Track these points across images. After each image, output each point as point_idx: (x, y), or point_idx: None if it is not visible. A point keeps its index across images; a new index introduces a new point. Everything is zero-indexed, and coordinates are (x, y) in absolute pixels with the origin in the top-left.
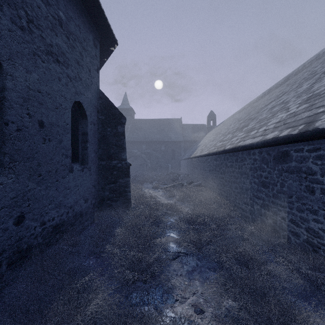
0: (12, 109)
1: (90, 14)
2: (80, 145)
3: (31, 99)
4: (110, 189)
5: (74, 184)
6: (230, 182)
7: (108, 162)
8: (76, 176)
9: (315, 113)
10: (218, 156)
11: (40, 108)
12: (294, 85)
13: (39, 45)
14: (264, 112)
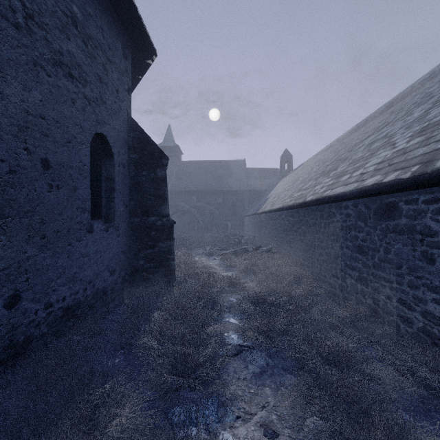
0: (2, 141)
1: (118, 12)
2: (104, 196)
3: (31, 128)
4: (146, 256)
5: (95, 249)
6: (312, 247)
7: (143, 218)
8: (97, 239)
9: (434, 149)
10: (296, 211)
11: (44, 142)
12: (400, 112)
13: (42, 51)
14: (359, 150)
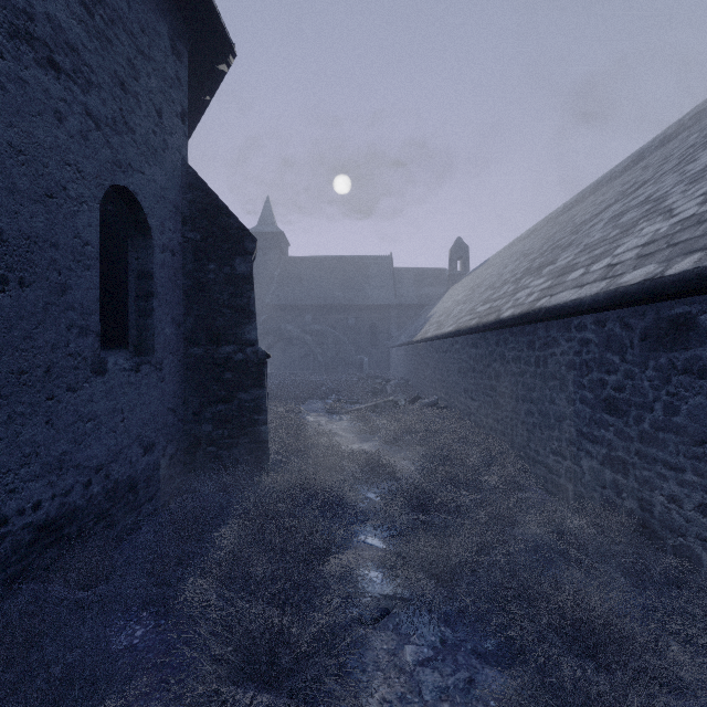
0: None
1: None
2: (134, 306)
3: None
4: (215, 416)
5: (111, 406)
6: (513, 399)
7: (210, 349)
8: (116, 386)
9: None
10: (482, 337)
11: None
12: (666, 163)
13: None
14: (595, 228)
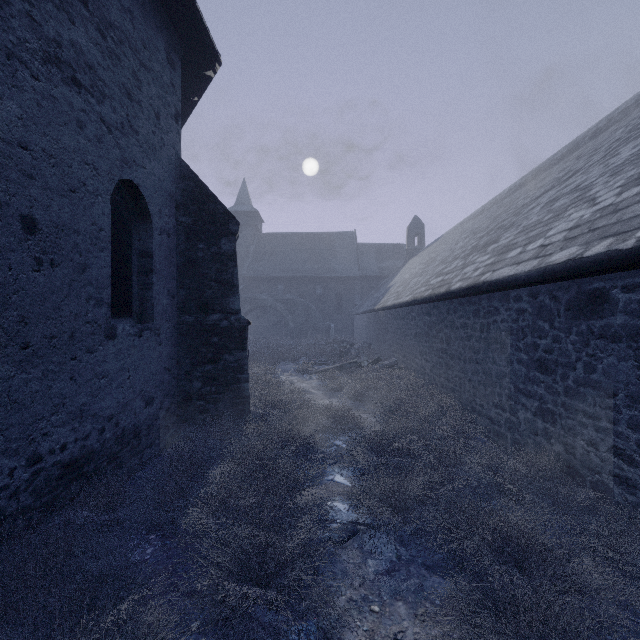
0: None
1: None
2: (137, 280)
3: (1, 163)
4: (204, 375)
5: (120, 366)
6: (461, 360)
7: (200, 317)
8: (124, 349)
9: None
10: (435, 306)
11: (26, 187)
12: (595, 154)
13: (23, 36)
14: (533, 212)
